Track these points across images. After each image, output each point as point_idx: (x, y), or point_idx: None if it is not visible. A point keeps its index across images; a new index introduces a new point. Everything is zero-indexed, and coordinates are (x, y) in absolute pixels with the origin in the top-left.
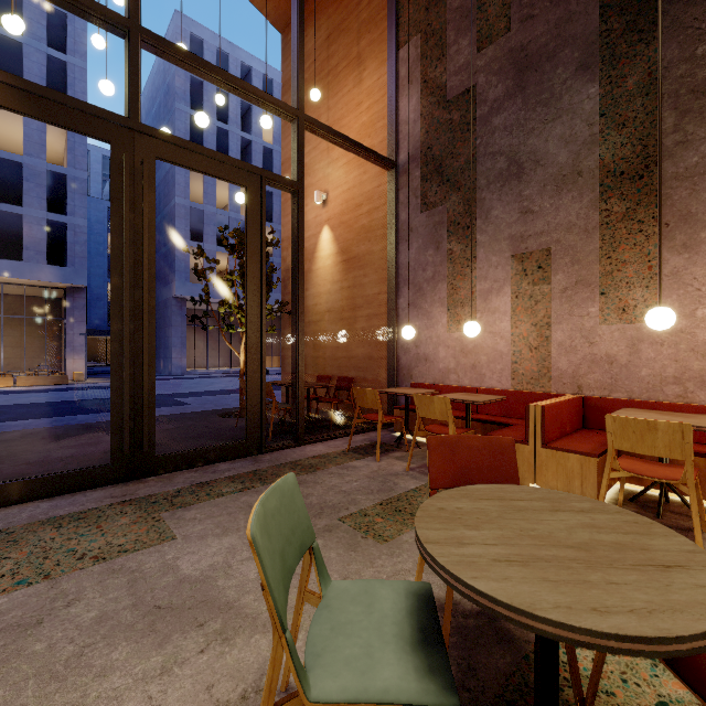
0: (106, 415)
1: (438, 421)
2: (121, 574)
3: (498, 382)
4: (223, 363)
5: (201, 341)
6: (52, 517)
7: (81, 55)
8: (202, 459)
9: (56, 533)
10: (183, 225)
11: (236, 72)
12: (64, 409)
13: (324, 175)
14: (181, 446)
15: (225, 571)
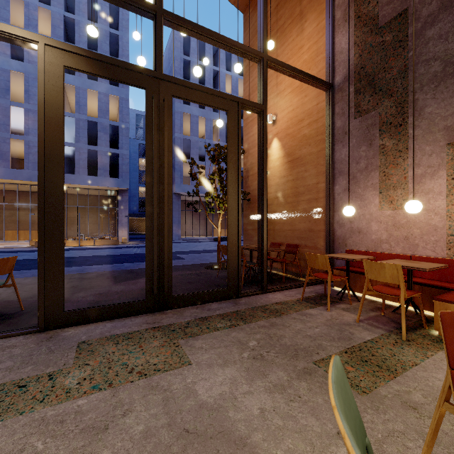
0: (139, 264)
1: (374, 281)
2: (157, 391)
3: (431, 251)
4: (201, 233)
5: (189, 219)
6: (113, 335)
7: (125, 57)
8: (200, 299)
9: (115, 348)
10: (179, 150)
11: (209, 51)
12: (118, 259)
13: (274, 103)
14: (185, 288)
15: (232, 403)
